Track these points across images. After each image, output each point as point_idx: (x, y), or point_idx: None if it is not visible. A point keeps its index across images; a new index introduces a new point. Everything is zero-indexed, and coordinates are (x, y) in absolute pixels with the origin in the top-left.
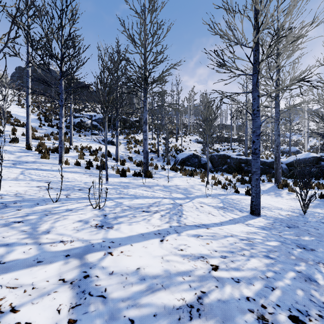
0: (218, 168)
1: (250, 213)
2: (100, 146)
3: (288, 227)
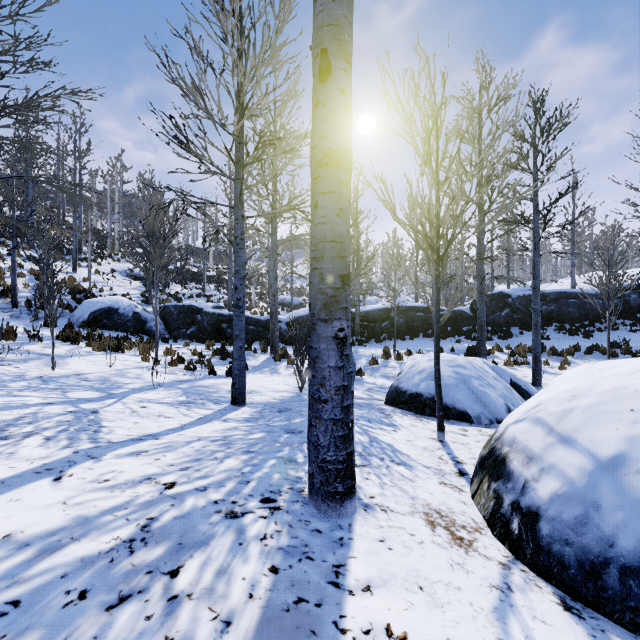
0: (180, 332)
1: (232, 403)
2: None
3: (279, 412)
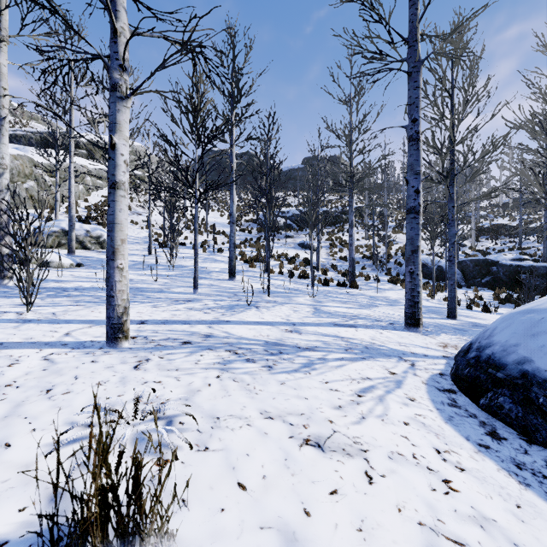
0: (474, 281)
1: (446, 317)
2: (297, 252)
3: (472, 326)
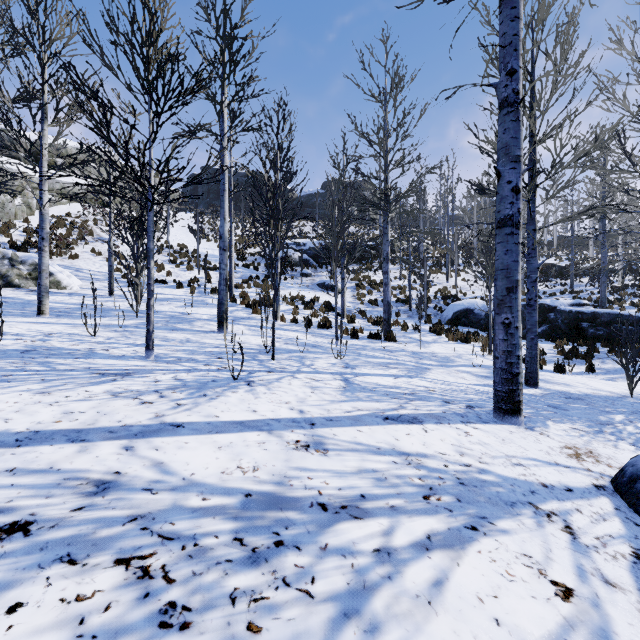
0: None
1: (524, 384)
2: (316, 293)
3: (565, 398)
